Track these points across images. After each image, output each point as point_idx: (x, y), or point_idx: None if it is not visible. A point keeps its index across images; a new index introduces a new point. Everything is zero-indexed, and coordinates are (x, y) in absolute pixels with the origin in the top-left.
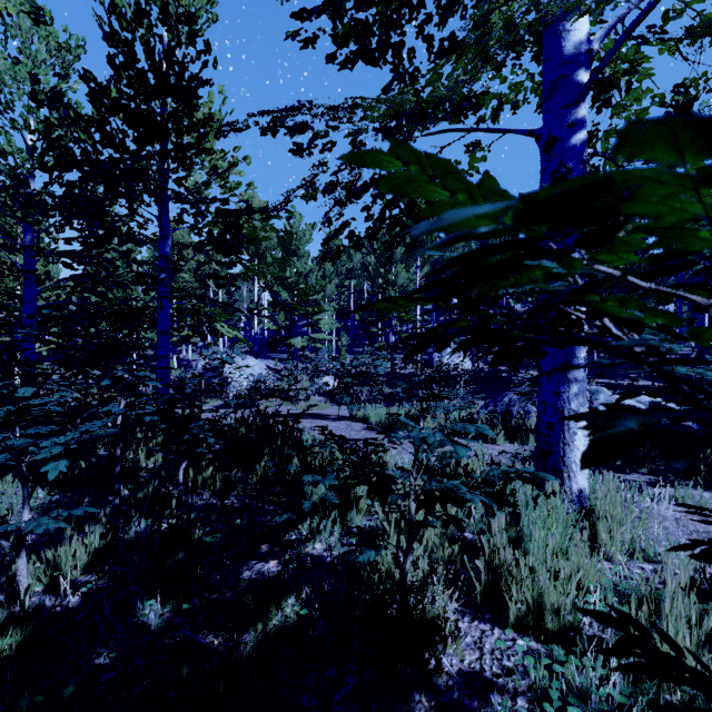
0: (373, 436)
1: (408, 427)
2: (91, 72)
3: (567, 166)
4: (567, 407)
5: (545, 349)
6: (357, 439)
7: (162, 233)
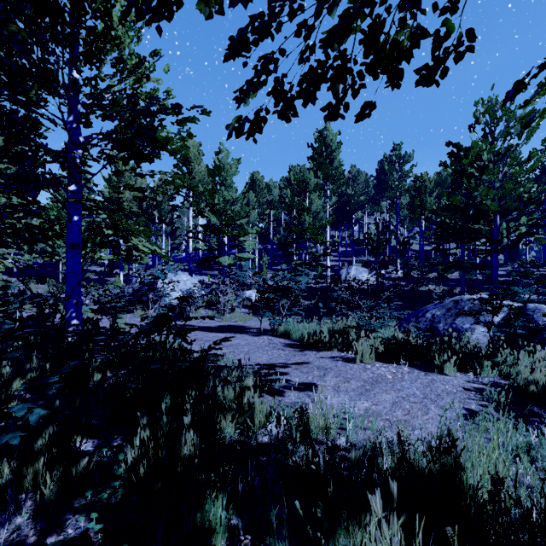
0: (298, 359)
1: (335, 347)
2: None
3: None
4: None
5: None
6: (281, 365)
7: (70, 138)
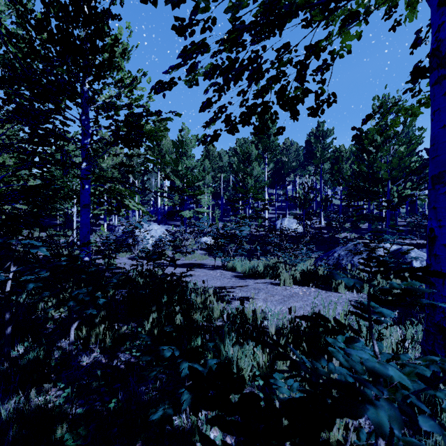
0: (241, 284)
1: (267, 276)
2: None
3: None
4: None
5: (445, 218)
6: (230, 287)
7: (84, 131)
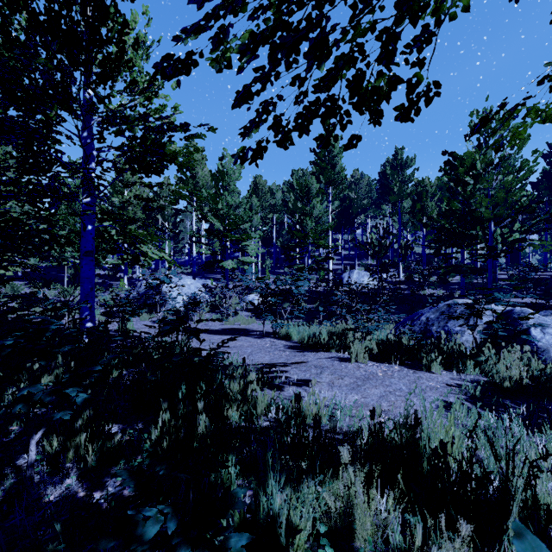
0: (297, 359)
1: (332, 348)
2: None
3: None
4: None
5: None
6: (282, 364)
7: (85, 152)
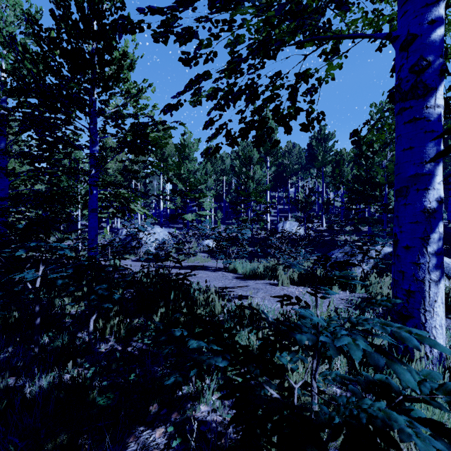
0: (241, 284)
1: (266, 277)
2: (33, 16)
3: (428, 59)
4: (427, 277)
5: (404, 225)
6: (230, 287)
7: (92, 139)
